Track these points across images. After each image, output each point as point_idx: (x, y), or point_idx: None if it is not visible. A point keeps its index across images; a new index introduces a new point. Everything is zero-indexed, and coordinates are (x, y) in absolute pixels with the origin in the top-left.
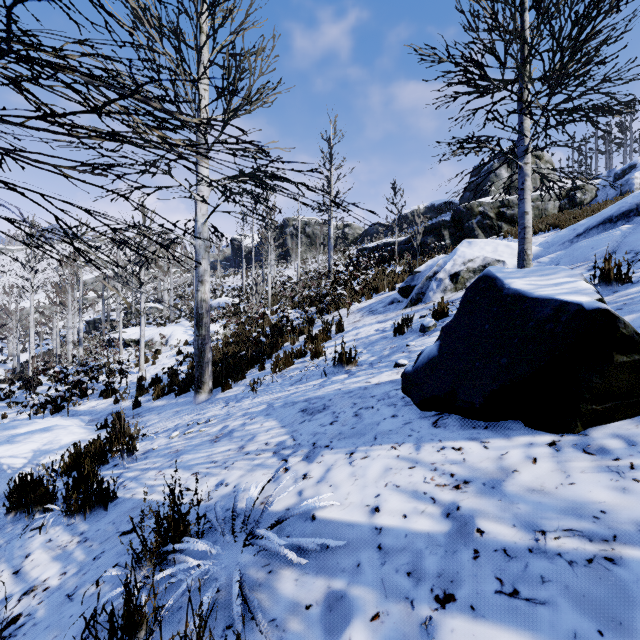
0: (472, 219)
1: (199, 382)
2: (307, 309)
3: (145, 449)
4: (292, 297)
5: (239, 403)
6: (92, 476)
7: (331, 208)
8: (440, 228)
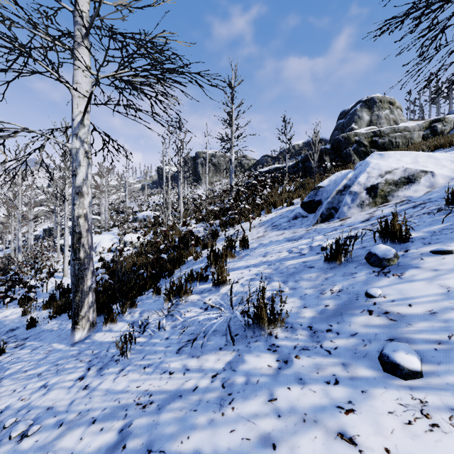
0: (349, 147)
1: (76, 316)
2: (211, 222)
3: None
4: (200, 211)
5: (97, 379)
6: None
7: (232, 139)
8: (322, 154)
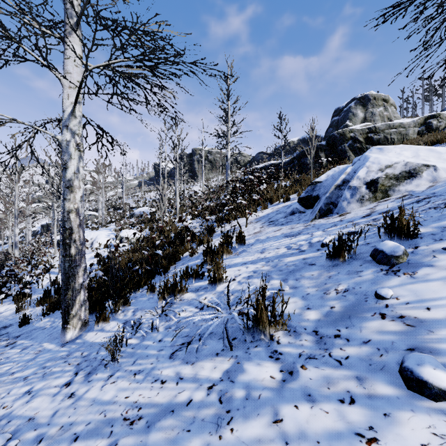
0: (344, 143)
1: (66, 315)
2: (207, 218)
3: None
4: (196, 207)
5: (84, 386)
6: None
7: (228, 135)
8: (317, 151)
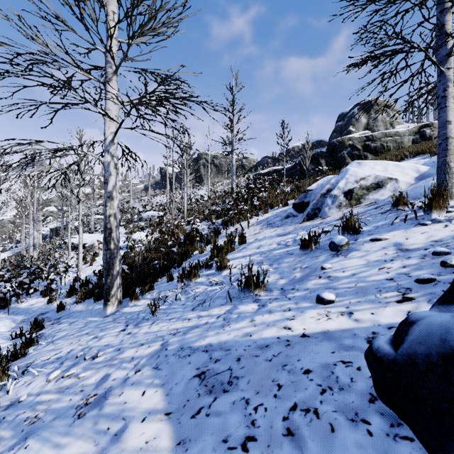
0: (343, 150)
1: (107, 295)
2: (214, 221)
3: (15, 396)
4: (203, 211)
5: (136, 329)
6: None
7: (233, 142)
8: (318, 157)
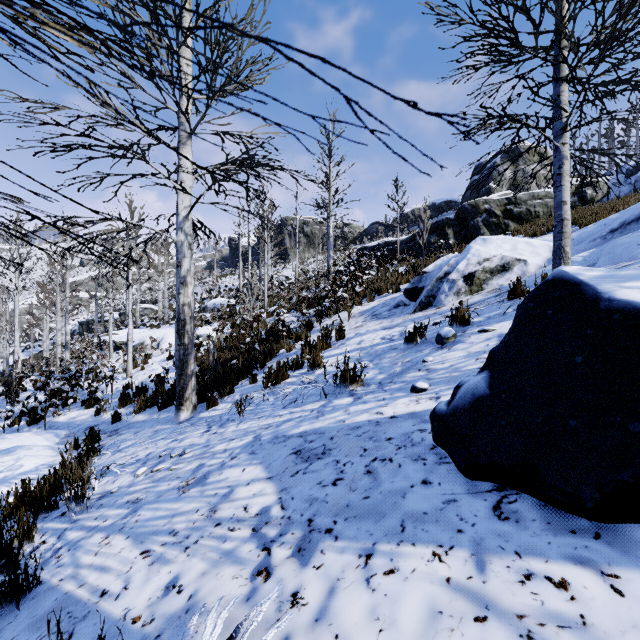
0: (477, 217)
1: (181, 398)
2: (305, 312)
3: (103, 490)
4: (290, 298)
5: (222, 429)
6: (26, 534)
7: (330, 206)
8: (444, 226)
